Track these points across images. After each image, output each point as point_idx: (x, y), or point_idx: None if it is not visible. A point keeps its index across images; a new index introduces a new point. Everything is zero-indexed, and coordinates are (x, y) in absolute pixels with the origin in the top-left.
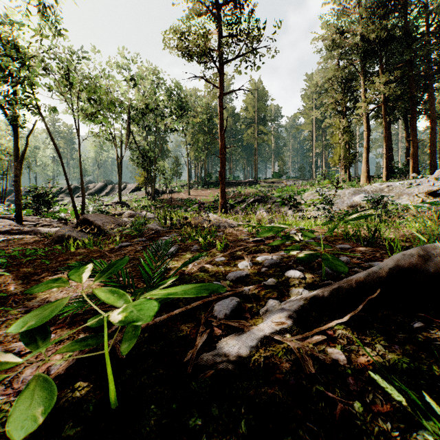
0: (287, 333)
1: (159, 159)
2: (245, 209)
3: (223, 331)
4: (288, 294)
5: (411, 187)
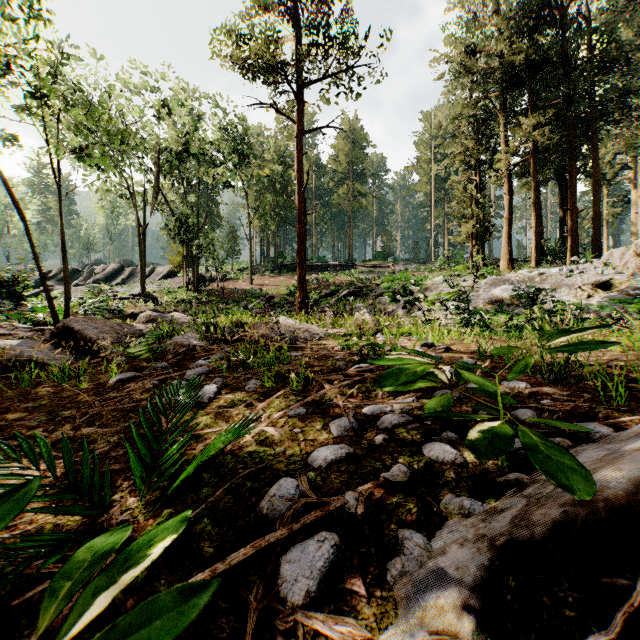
0: None
1: (205, 229)
2: (336, 306)
3: None
4: (439, 510)
5: (572, 276)
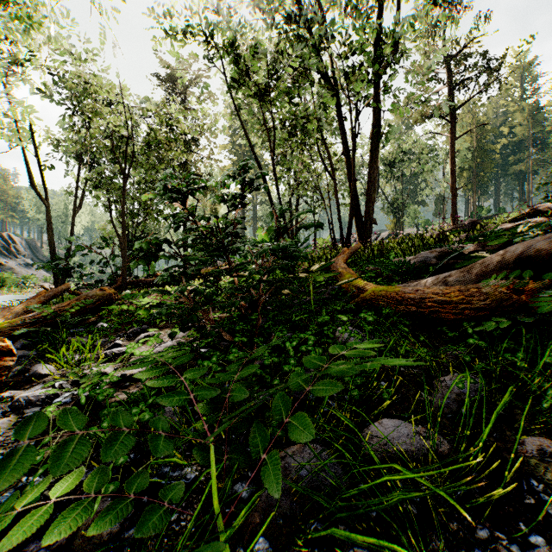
0: None
1: (408, 204)
2: None
3: None
4: None
5: None
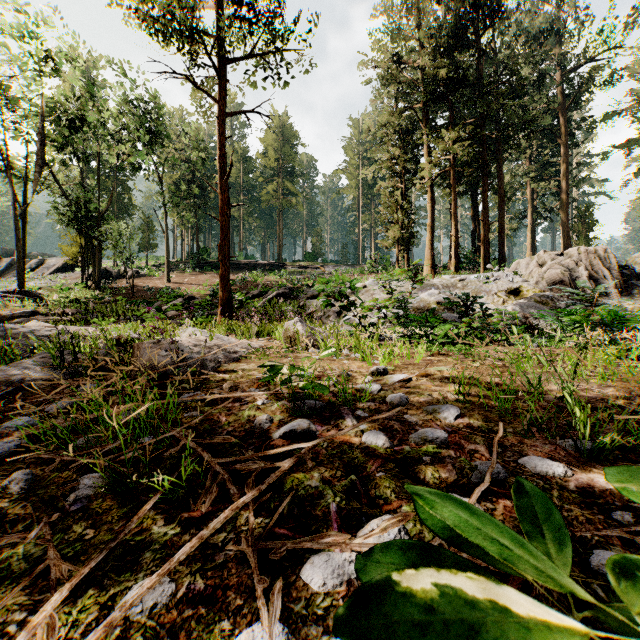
0: None
1: (109, 216)
2: (264, 308)
3: None
4: None
5: (489, 282)
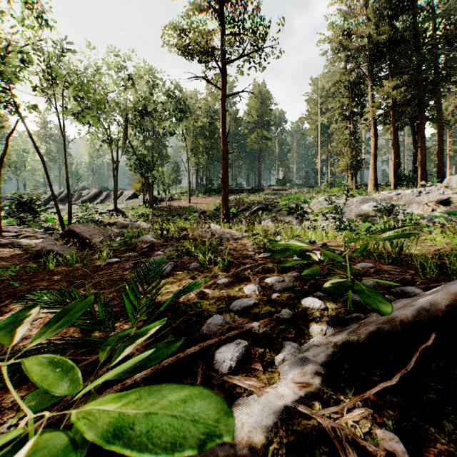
0: (315, 400)
1: (157, 164)
2: (249, 218)
3: (227, 393)
4: (308, 332)
5: (421, 195)
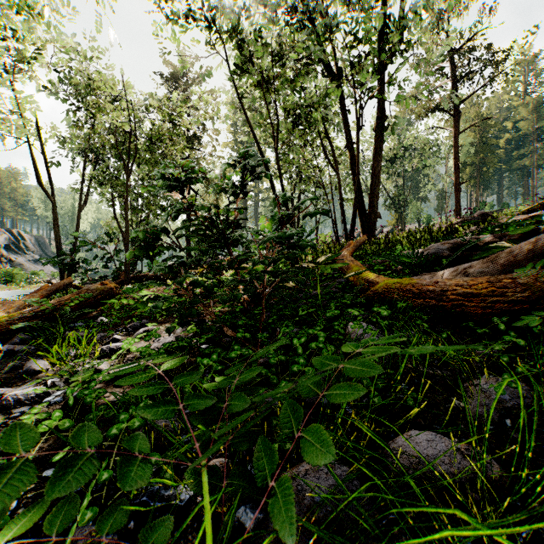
0: None
1: (410, 199)
2: None
3: None
4: None
5: None
